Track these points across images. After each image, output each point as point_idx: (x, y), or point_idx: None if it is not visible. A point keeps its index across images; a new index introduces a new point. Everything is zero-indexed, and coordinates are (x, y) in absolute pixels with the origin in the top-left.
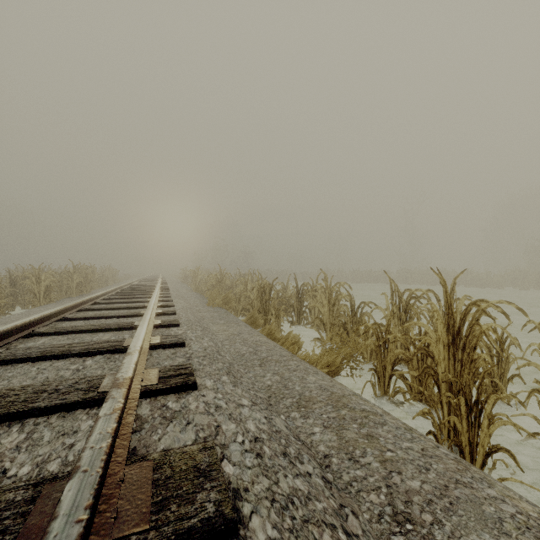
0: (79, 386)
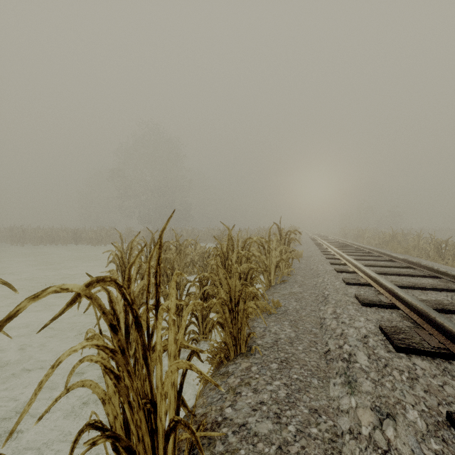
0: (395, 265)
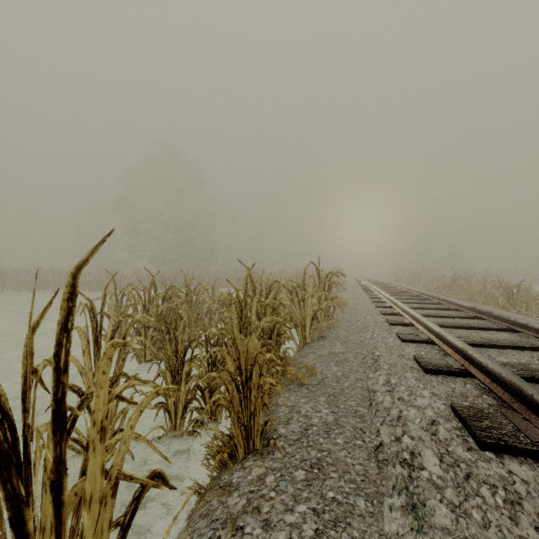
0: (461, 314)
